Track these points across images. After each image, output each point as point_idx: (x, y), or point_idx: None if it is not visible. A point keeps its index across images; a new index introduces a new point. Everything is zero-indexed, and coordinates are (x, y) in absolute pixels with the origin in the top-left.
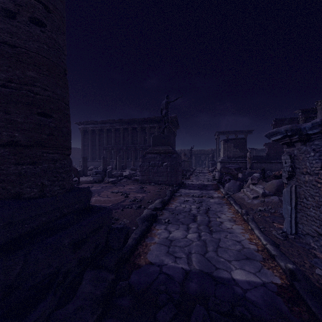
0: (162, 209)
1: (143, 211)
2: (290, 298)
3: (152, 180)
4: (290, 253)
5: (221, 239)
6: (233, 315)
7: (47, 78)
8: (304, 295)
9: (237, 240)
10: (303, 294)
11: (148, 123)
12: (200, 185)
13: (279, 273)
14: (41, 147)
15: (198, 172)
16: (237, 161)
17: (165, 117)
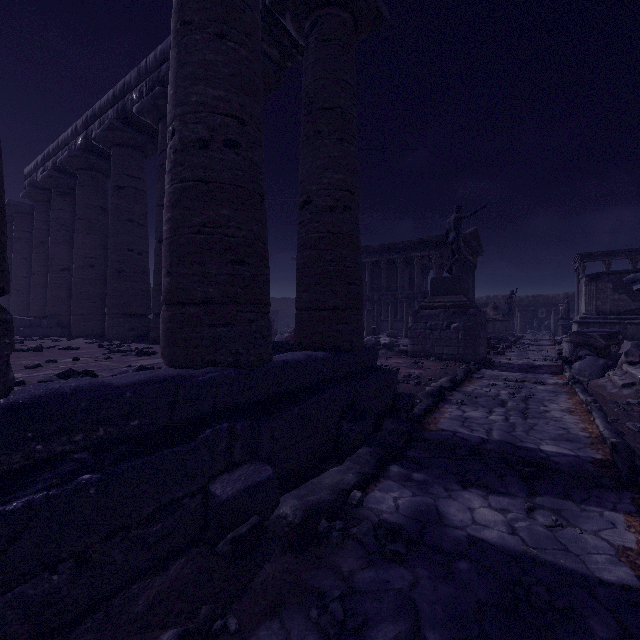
0: (451, 389)
1: (425, 388)
2: (603, 465)
3: (430, 352)
4: (636, 441)
5: (539, 424)
6: (529, 463)
7: (353, 253)
8: (618, 460)
9: (562, 427)
10: (617, 460)
11: (417, 250)
12: (524, 365)
13: (604, 452)
14: (350, 310)
15: (527, 343)
16: (623, 321)
17: (454, 245)
